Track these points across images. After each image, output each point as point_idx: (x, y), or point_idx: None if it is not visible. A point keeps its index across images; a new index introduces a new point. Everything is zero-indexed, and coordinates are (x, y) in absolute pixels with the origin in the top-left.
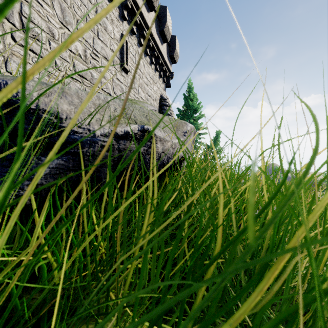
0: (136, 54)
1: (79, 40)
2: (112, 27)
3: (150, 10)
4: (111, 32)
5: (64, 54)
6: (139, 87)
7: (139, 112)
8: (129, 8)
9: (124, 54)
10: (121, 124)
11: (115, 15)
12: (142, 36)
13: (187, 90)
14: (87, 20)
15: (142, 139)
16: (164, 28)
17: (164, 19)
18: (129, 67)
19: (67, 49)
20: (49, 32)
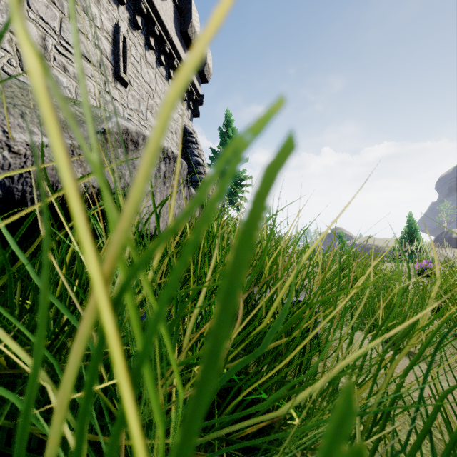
0: (142, 59)
1: (31, 18)
2: (98, 10)
3: None
4: (97, 18)
5: None
6: (148, 110)
7: None
8: None
9: (120, 55)
10: None
11: None
12: (152, 34)
13: (225, 123)
14: None
15: None
16: (188, 29)
17: (188, 14)
18: (130, 78)
19: None
20: None
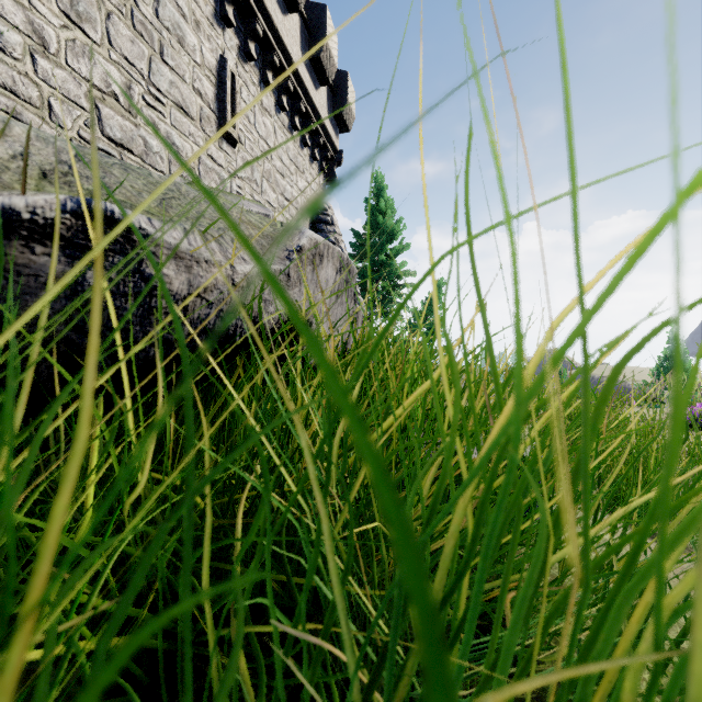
0: (257, 104)
1: (112, 60)
2: (198, 39)
3: (290, 10)
4: (196, 50)
5: (74, 90)
6: (264, 179)
7: (144, 185)
8: (238, 1)
9: (228, 101)
10: (8, 190)
11: (204, 12)
12: (271, 65)
13: (374, 191)
14: (134, 17)
15: (88, 243)
16: (321, 54)
17: (321, 32)
18: (240, 134)
19: (83, 78)
20: (33, 33)
